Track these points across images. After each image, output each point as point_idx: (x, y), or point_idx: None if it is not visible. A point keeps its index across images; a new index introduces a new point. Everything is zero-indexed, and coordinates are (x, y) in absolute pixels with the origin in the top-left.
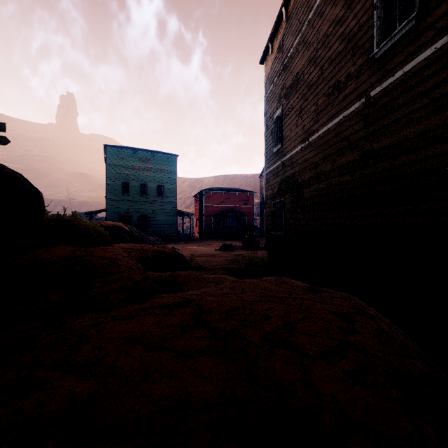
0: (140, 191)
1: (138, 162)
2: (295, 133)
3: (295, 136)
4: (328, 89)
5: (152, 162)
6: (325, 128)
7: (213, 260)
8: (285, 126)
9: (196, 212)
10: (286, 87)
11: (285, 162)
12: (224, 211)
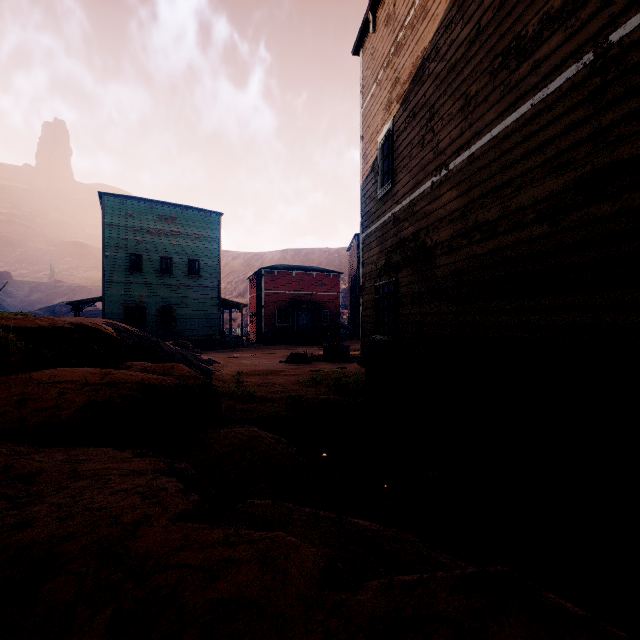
0: (160, 268)
1: (157, 223)
2: (418, 159)
3: (418, 165)
4: (494, 59)
5: (180, 223)
6: (487, 137)
7: (276, 381)
8: (400, 150)
9: (252, 302)
10: (401, 81)
11: (400, 214)
12: (294, 301)
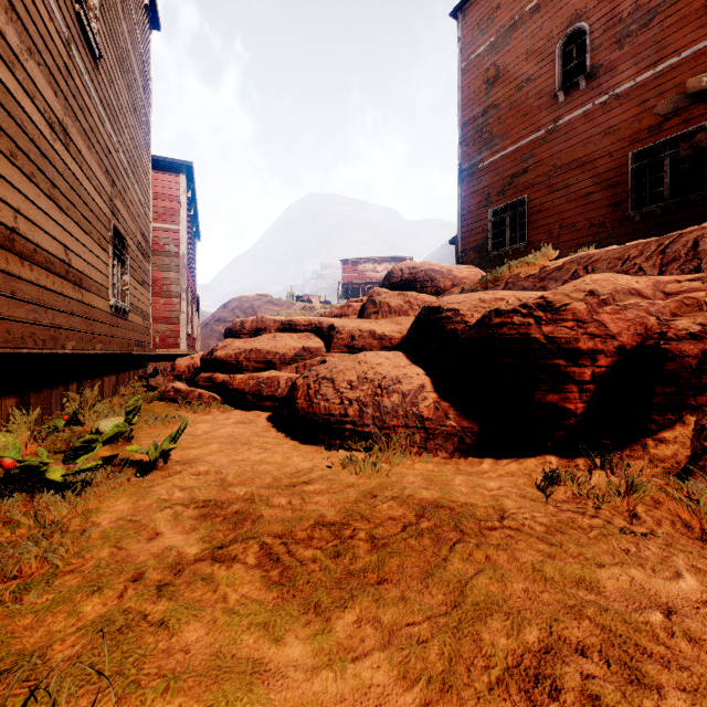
0: None
1: None
2: None
3: None
4: None
5: None
6: None
7: None
8: None
9: None
10: None
11: None
12: None
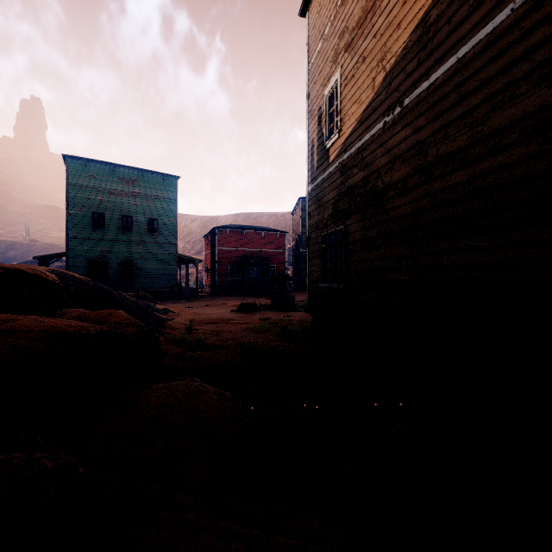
0: (121, 226)
1: (118, 184)
2: (368, 102)
3: (368, 109)
4: None
5: (140, 185)
6: (451, 61)
7: (226, 328)
8: (348, 98)
9: (207, 258)
10: (350, 28)
11: (348, 162)
12: (245, 257)
